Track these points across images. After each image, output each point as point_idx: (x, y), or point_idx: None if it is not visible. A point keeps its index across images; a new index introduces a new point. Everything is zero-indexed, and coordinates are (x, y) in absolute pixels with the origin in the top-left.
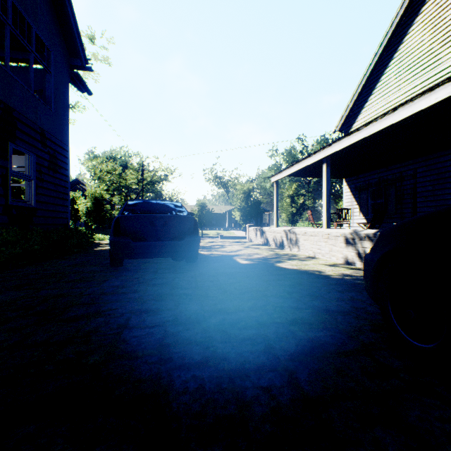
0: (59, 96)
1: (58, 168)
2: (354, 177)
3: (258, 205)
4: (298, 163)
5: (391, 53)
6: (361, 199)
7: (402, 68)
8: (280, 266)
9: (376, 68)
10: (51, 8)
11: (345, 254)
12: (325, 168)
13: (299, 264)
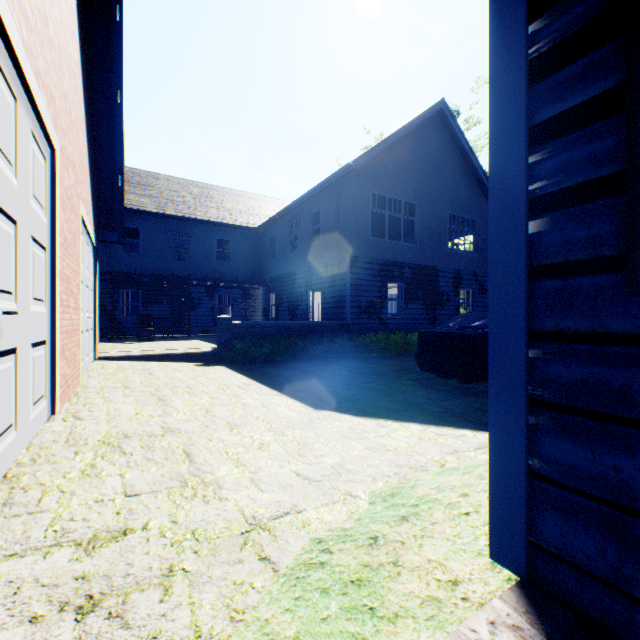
0: (485, 245)
1: (484, 292)
2: None
3: None
4: None
5: None
6: None
7: None
8: None
9: None
10: (480, 195)
11: None
12: None
13: None
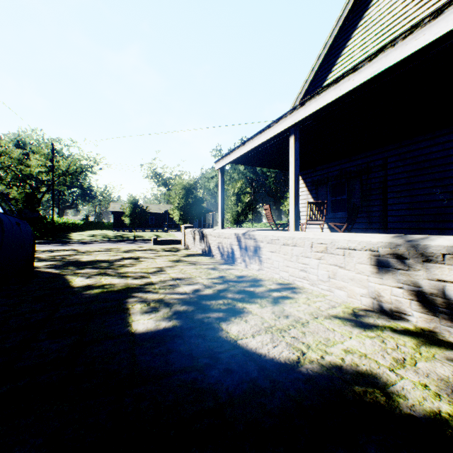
0: None
1: None
2: (311, 170)
3: (201, 203)
4: (252, 140)
5: (355, 21)
6: (319, 196)
7: (368, 37)
8: (240, 340)
9: (337, 40)
10: None
11: (375, 289)
12: (292, 143)
13: (284, 324)
